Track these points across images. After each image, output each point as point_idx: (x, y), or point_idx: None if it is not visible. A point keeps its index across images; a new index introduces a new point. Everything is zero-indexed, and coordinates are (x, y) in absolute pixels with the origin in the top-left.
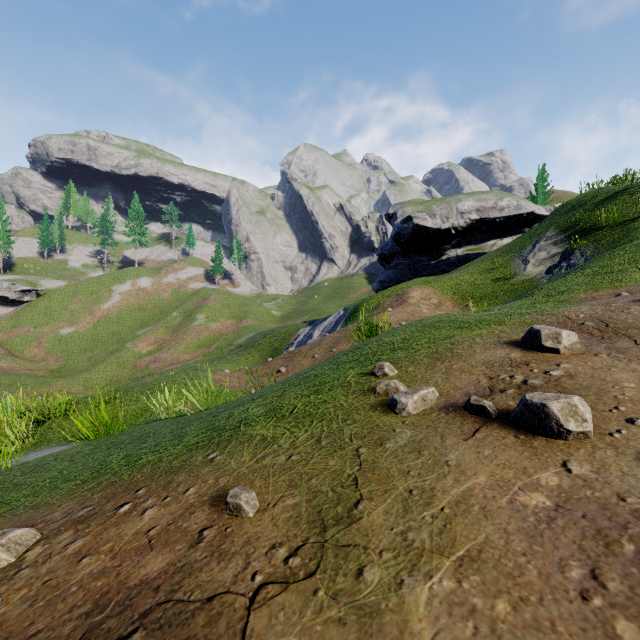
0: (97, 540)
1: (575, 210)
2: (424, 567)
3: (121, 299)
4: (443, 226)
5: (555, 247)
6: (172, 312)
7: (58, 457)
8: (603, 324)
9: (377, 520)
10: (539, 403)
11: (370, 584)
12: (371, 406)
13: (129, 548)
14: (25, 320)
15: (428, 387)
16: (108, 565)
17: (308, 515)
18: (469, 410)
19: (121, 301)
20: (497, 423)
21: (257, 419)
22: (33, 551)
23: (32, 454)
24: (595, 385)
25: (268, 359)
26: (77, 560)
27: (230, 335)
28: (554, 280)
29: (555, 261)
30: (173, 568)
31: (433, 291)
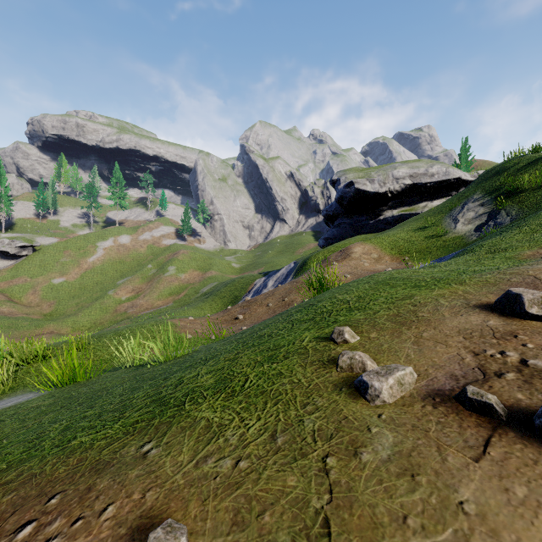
0: None
1: (499, 175)
2: None
3: (104, 253)
4: (381, 190)
5: (482, 208)
6: (147, 264)
7: (17, 411)
8: None
9: None
10: None
11: None
12: (334, 385)
13: None
14: (23, 271)
15: (404, 366)
16: None
17: None
18: (466, 405)
19: (104, 255)
20: (513, 431)
21: (205, 393)
22: None
23: (4, 401)
24: None
25: (228, 307)
26: None
27: (196, 284)
28: (491, 237)
29: (483, 220)
30: None
31: (373, 247)
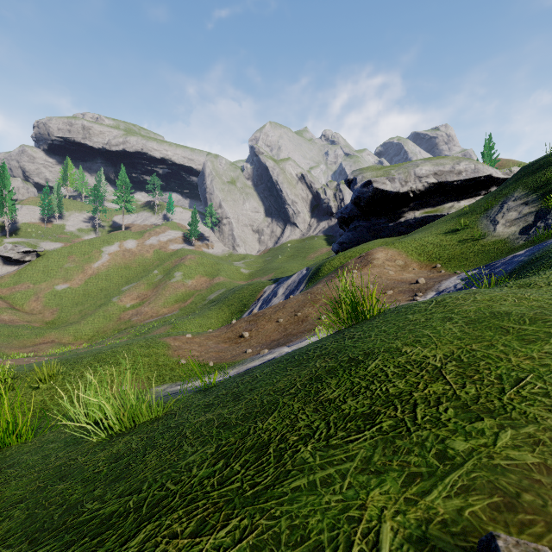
0: None
1: (544, 169)
2: None
3: (109, 259)
4: (402, 189)
5: (527, 207)
6: (153, 270)
7: None
8: None
9: None
10: None
11: None
12: None
13: None
14: (26, 277)
15: None
16: None
17: None
18: None
19: (109, 260)
20: None
21: None
22: None
23: None
24: None
25: (232, 321)
26: None
27: (204, 291)
28: None
29: (529, 221)
30: None
31: (397, 252)
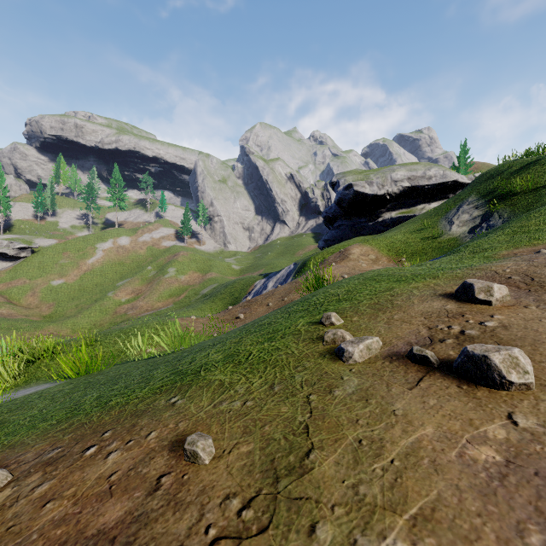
0: (62, 484)
1: (493, 178)
2: (377, 525)
3: (104, 255)
4: (379, 192)
5: (476, 210)
6: (147, 266)
7: (42, 395)
8: (528, 278)
9: (328, 471)
10: (481, 355)
11: (323, 543)
12: (320, 354)
13: (91, 494)
14: (22, 273)
15: (372, 337)
16: (69, 512)
17: (261, 464)
18: (412, 359)
19: (104, 257)
20: (439, 372)
21: (216, 364)
22: (3, 493)
23: (22, 391)
24: (529, 336)
25: (229, 307)
26: (41, 505)
27: (197, 286)
28: (477, 239)
29: (476, 222)
30: (130, 517)
31: (371, 248)
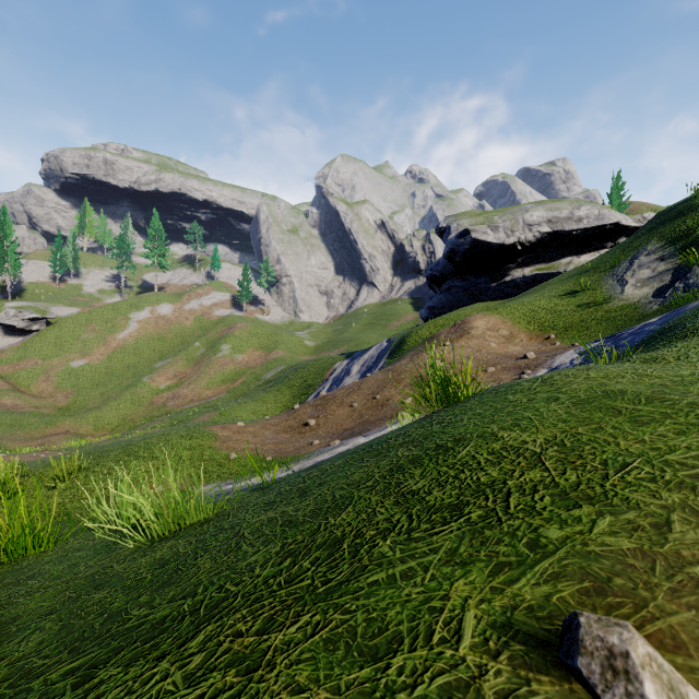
0: None
1: (685, 216)
2: None
3: (139, 328)
4: (507, 241)
5: (662, 263)
6: (194, 342)
7: None
8: None
9: None
10: None
11: None
12: None
13: None
14: (33, 351)
15: None
16: None
17: None
18: None
19: (138, 330)
20: None
21: None
22: None
23: None
24: None
25: (294, 406)
26: None
27: (258, 368)
28: None
29: (665, 281)
30: None
31: (501, 320)
